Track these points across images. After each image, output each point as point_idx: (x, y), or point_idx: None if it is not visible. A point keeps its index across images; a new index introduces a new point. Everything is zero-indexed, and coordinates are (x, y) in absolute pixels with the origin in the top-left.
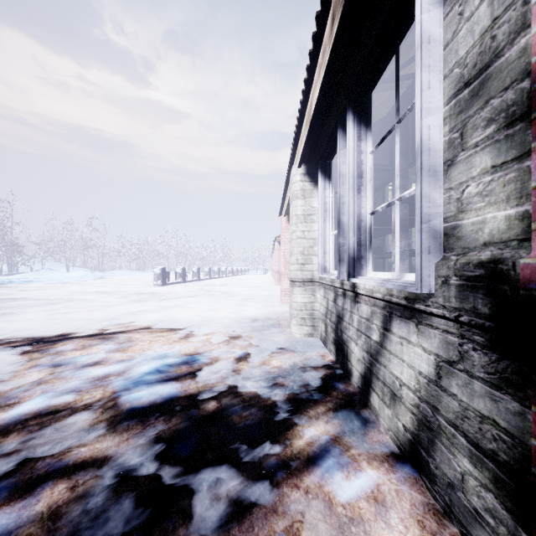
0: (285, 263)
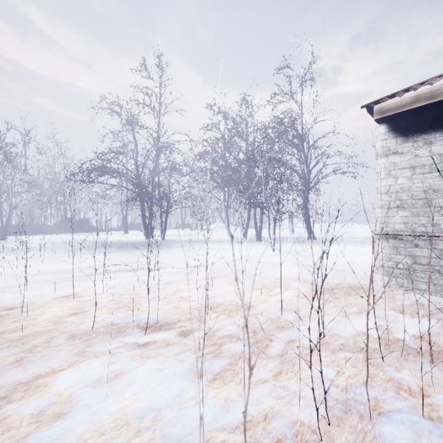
0: None
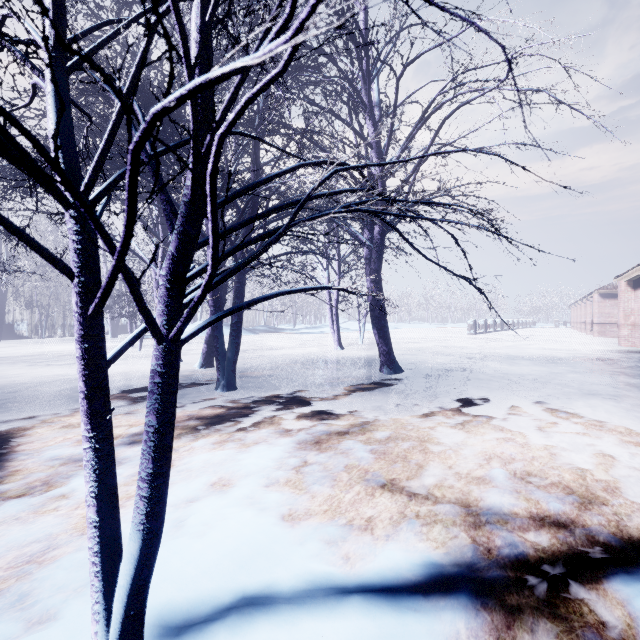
0: (624, 316)
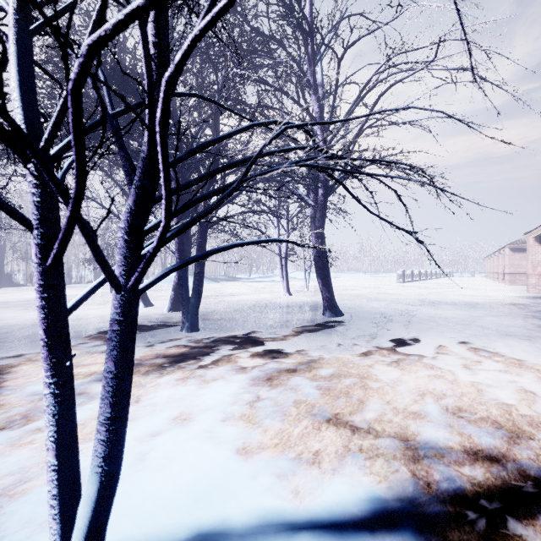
0: (532, 267)
